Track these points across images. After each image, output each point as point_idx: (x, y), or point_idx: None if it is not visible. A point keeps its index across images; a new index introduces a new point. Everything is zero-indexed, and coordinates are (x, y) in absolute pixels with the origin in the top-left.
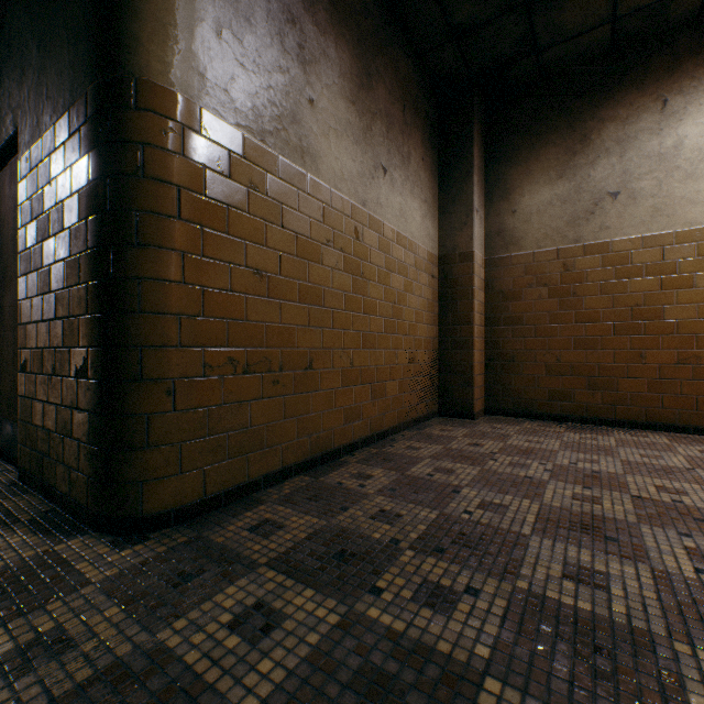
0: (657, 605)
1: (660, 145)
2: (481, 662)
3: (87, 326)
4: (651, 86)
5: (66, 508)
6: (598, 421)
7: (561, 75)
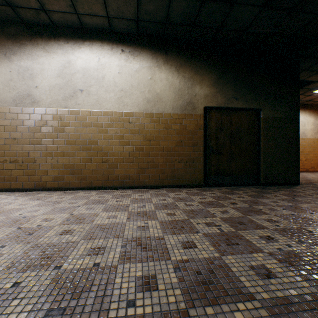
0: None
1: None
2: None
3: (294, 154)
4: None
5: (286, 185)
6: None
7: None
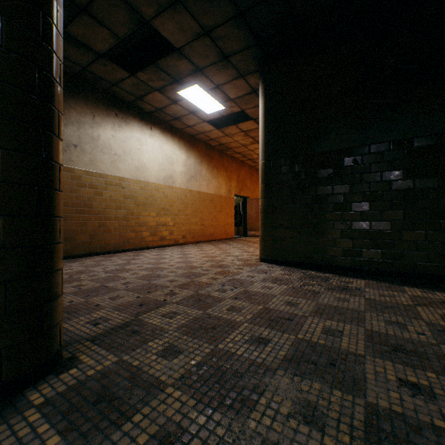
0: (184, 278)
1: (93, 133)
2: (194, 292)
3: None
4: (90, 105)
5: None
6: (69, 257)
7: None
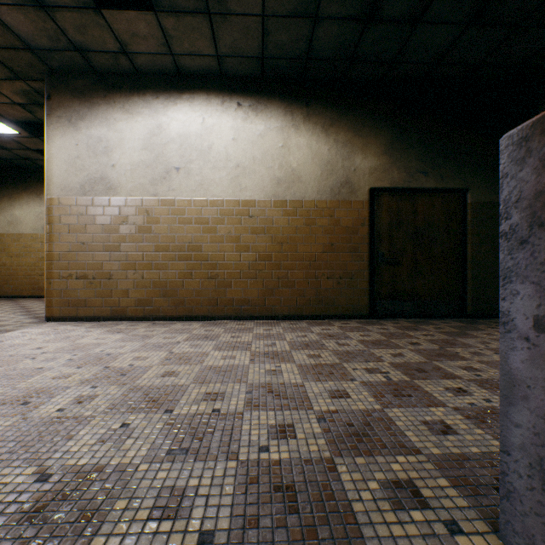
0: None
1: None
2: None
3: None
4: None
5: None
6: None
7: None
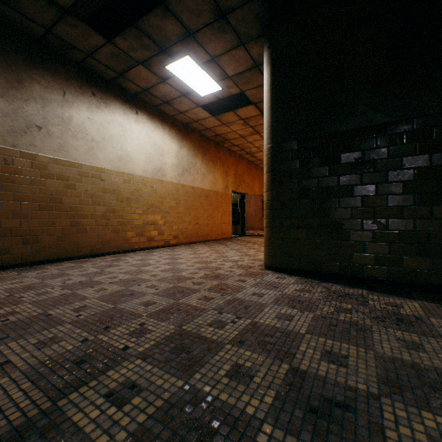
0: (166, 298)
1: (63, 114)
2: (176, 328)
3: None
4: (59, 80)
5: None
6: (31, 263)
7: (4, 25)
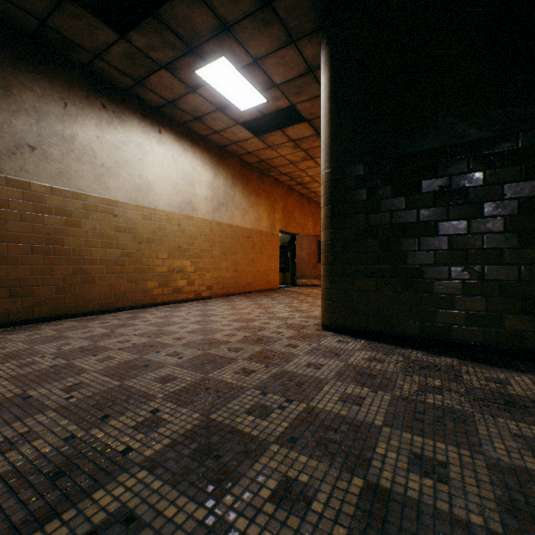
0: (192, 371)
1: (64, 131)
2: (202, 417)
3: None
4: (59, 87)
5: None
6: (21, 322)
7: None
